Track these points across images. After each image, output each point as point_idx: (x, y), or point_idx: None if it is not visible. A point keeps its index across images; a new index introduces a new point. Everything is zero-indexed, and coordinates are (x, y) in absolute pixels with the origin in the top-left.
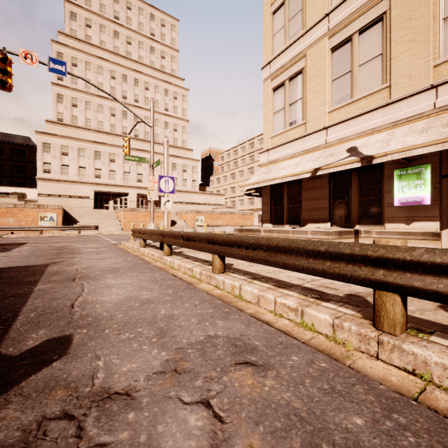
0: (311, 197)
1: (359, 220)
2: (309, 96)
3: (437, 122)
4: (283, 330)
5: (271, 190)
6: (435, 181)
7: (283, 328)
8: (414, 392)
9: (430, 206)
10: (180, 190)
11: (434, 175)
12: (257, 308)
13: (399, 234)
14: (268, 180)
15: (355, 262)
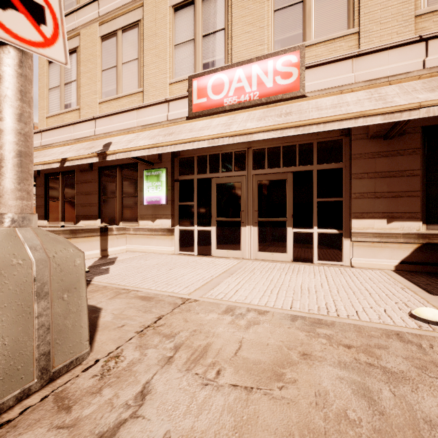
0: (84, 192)
1: (122, 217)
2: (82, 80)
3: (164, 132)
4: None
5: (46, 180)
6: (169, 184)
7: None
8: None
9: (166, 205)
10: None
11: (168, 178)
12: None
13: (148, 231)
14: None
15: None
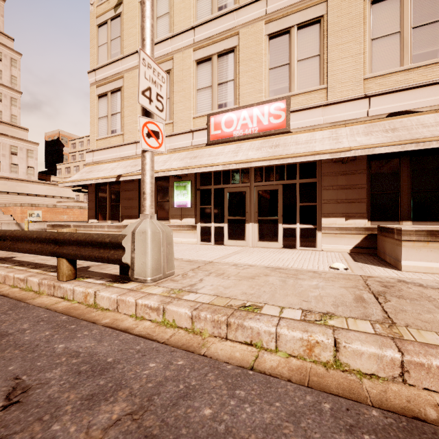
0: (127, 197)
1: (157, 217)
2: (125, 112)
3: (190, 155)
4: (5, 294)
5: (96, 189)
6: (193, 192)
7: (6, 293)
8: (50, 304)
9: (191, 208)
10: (7, 177)
11: (192, 188)
12: (2, 285)
13: (177, 227)
14: (84, 180)
15: (50, 243)
